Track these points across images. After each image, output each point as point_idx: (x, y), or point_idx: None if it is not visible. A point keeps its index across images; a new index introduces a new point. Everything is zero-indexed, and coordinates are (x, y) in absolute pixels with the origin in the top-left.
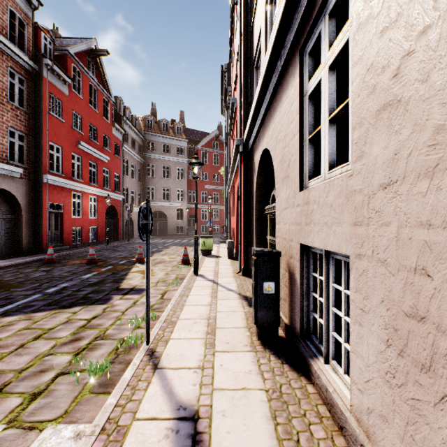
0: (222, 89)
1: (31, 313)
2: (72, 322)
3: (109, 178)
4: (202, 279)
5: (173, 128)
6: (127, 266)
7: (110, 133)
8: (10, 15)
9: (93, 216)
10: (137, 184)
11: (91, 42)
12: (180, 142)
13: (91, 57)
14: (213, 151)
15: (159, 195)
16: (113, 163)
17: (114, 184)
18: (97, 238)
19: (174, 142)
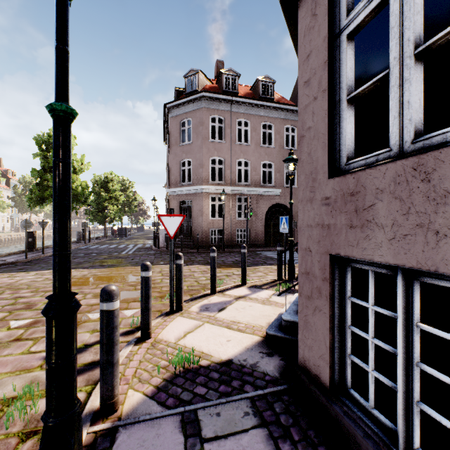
0: None
1: None
2: None
3: None
4: None
5: None
6: None
7: None
8: None
9: None
10: None
11: None
12: None
13: None
14: None
15: None
16: None
17: None
18: None
19: None
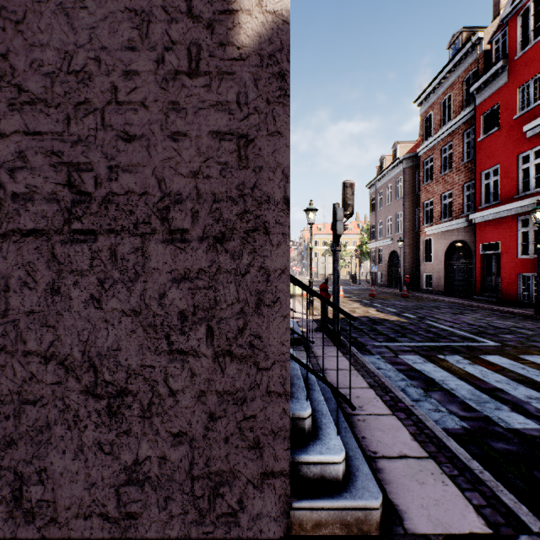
0: None
1: None
2: None
3: None
4: None
5: None
6: None
7: None
8: None
9: None
10: None
11: None
12: None
13: None
14: None
15: None
16: None
17: None
18: None
19: None
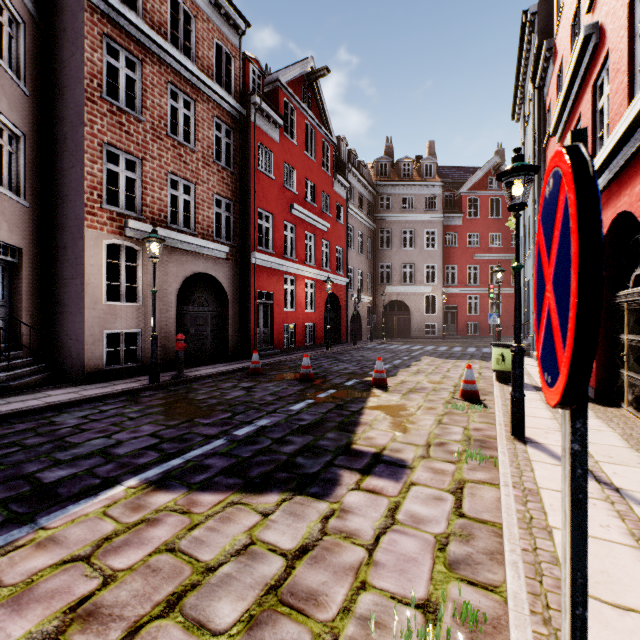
0: (519, 66)
1: (196, 493)
2: (254, 554)
3: (329, 254)
4: (546, 457)
5: (419, 169)
6: (358, 392)
7: (330, 190)
8: (219, 56)
9: (309, 308)
10: (366, 261)
11: (307, 63)
12: (430, 189)
13: (307, 85)
14: (489, 195)
15: (397, 276)
16: (334, 232)
17: (335, 263)
18: (314, 340)
19: (420, 191)
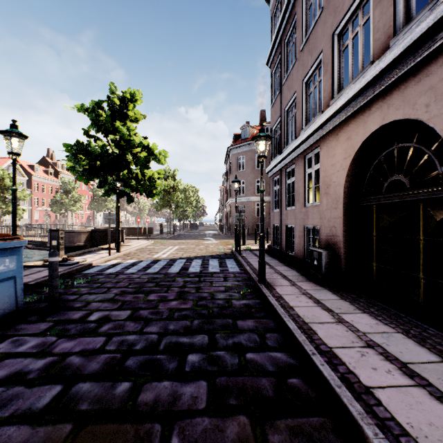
0: None
1: None
2: None
3: None
4: None
5: None
6: None
7: None
8: None
9: None
10: None
11: None
12: None
13: None
14: None
15: None
16: None
17: None
18: None
19: None
